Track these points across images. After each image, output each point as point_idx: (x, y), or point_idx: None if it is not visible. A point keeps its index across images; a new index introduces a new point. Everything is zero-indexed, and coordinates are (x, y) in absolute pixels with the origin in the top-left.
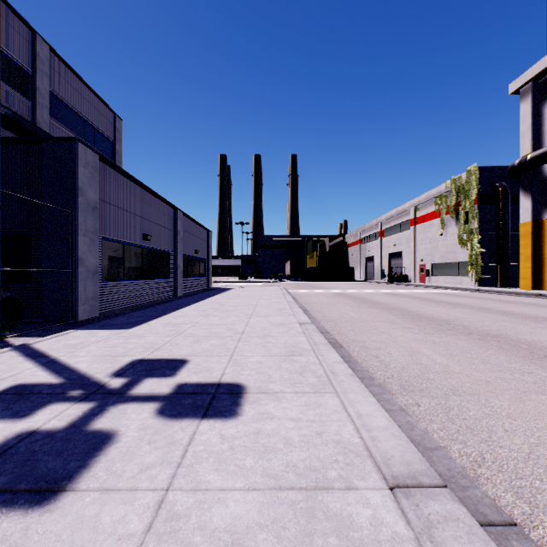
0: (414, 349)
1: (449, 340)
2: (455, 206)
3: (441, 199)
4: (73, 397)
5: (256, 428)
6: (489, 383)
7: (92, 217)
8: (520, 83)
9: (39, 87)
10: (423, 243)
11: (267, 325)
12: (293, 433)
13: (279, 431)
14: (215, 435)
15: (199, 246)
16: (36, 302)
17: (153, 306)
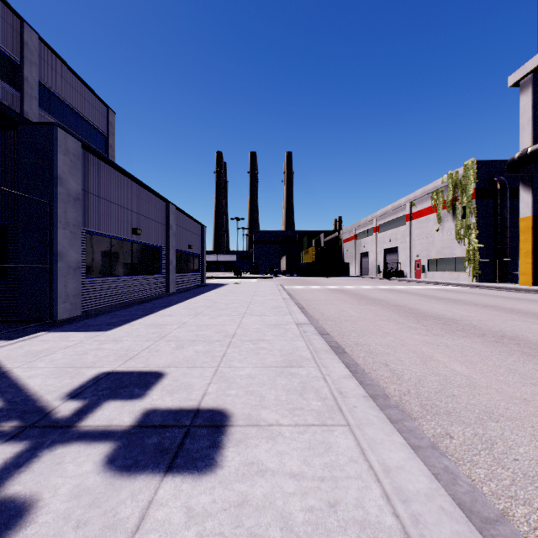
0: (427, 354)
1: (463, 343)
2: (451, 201)
3: (437, 194)
4: (1, 432)
5: (241, 494)
6: (527, 402)
7: (74, 209)
8: (520, 75)
9: (28, 77)
10: (419, 238)
11: (261, 326)
12: (294, 505)
13: (274, 499)
14: (179, 509)
15: (193, 241)
16: (12, 301)
17: (142, 303)
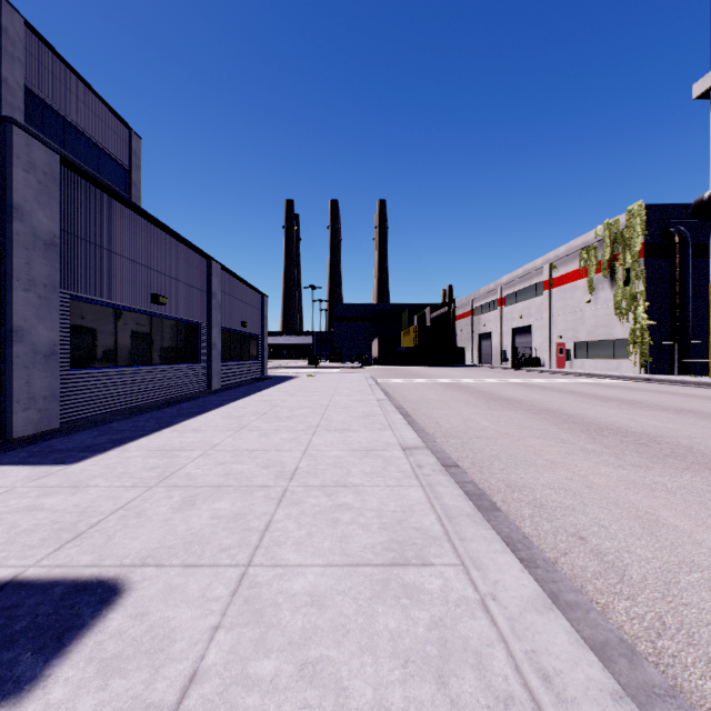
0: (644, 510)
1: (694, 484)
2: (609, 261)
3: (588, 252)
4: None
5: None
6: None
7: (45, 259)
8: None
9: (7, 79)
10: (562, 313)
11: (344, 452)
12: None
13: None
14: None
15: (249, 316)
16: None
17: (166, 407)
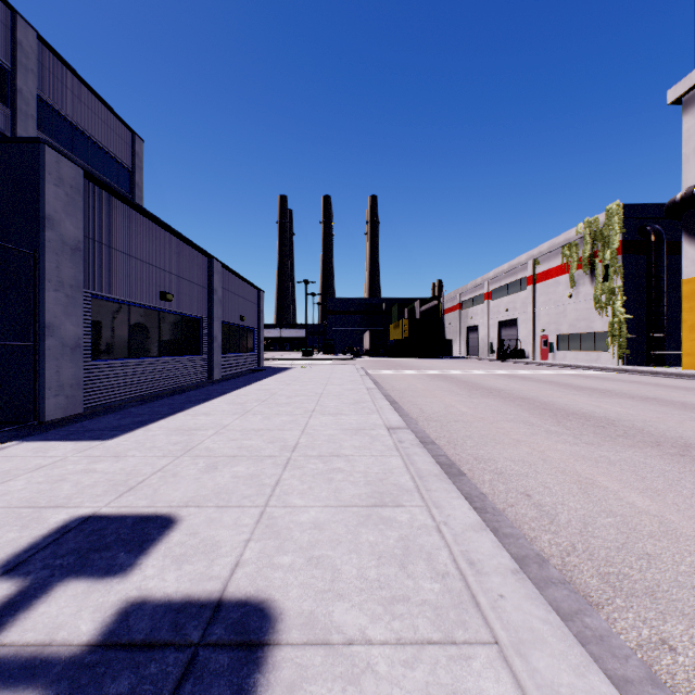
0: (585, 476)
1: (634, 458)
2: (589, 258)
3: (570, 249)
4: None
5: None
6: None
7: (71, 263)
8: (684, 88)
9: (22, 89)
10: (545, 307)
11: (337, 431)
12: None
13: None
14: None
15: (246, 311)
16: None
17: (174, 395)
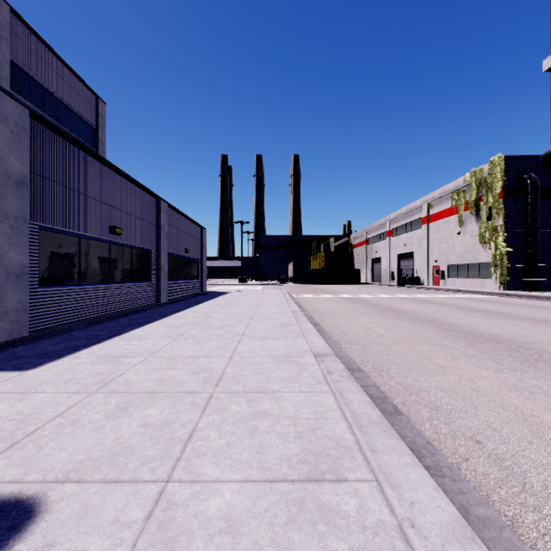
0: (529, 413)
1: None
2: (475, 201)
3: (458, 194)
4: None
5: None
6: None
7: (16, 196)
8: None
9: None
10: (437, 242)
11: (264, 358)
12: None
13: None
14: None
15: (191, 244)
16: None
17: (121, 317)
